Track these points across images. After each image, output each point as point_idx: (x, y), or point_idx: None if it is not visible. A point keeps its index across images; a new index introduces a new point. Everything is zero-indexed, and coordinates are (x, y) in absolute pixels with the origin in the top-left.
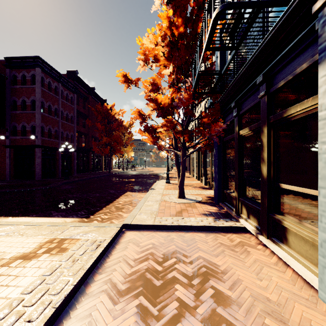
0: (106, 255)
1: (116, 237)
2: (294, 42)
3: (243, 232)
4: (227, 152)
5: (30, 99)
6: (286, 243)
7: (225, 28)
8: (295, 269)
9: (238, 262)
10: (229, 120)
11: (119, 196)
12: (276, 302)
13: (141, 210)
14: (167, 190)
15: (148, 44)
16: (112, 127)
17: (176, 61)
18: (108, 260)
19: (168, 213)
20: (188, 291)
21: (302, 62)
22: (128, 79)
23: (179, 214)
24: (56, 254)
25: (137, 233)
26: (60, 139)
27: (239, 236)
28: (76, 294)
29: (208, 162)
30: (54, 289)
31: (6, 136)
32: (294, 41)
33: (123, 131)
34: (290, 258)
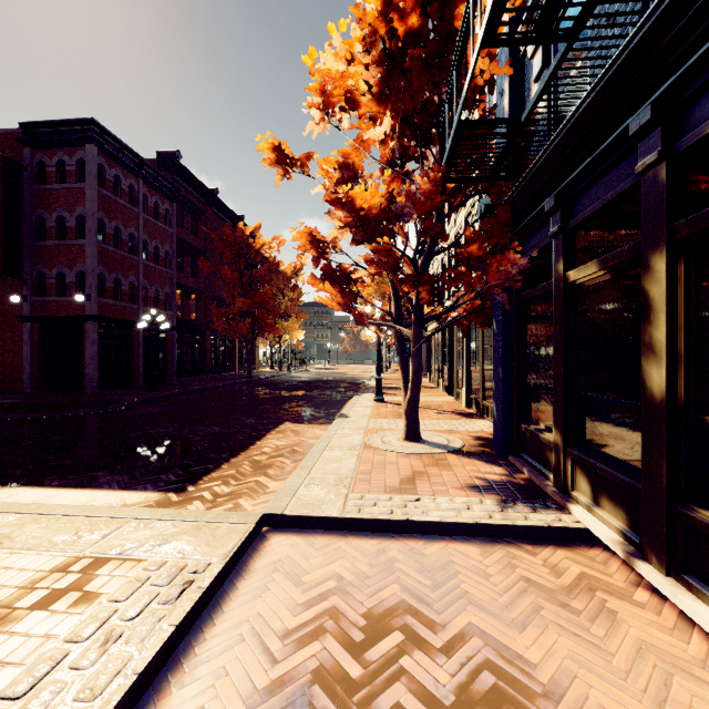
0: (206, 614)
1: (241, 552)
2: None
3: (582, 542)
4: (530, 327)
5: (74, 213)
6: None
7: None
8: None
9: (588, 653)
10: (536, 248)
11: (264, 434)
12: None
13: (312, 472)
14: (377, 419)
15: (330, 62)
16: (255, 275)
17: (400, 103)
18: (210, 633)
19: (380, 483)
20: None
21: None
22: (284, 157)
23: (407, 485)
24: (67, 613)
25: (298, 541)
26: (142, 303)
27: (575, 555)
28: None
29: (473, 354)
30: None
31: (24, 297)
32: None
33: (280, 284)
34: None
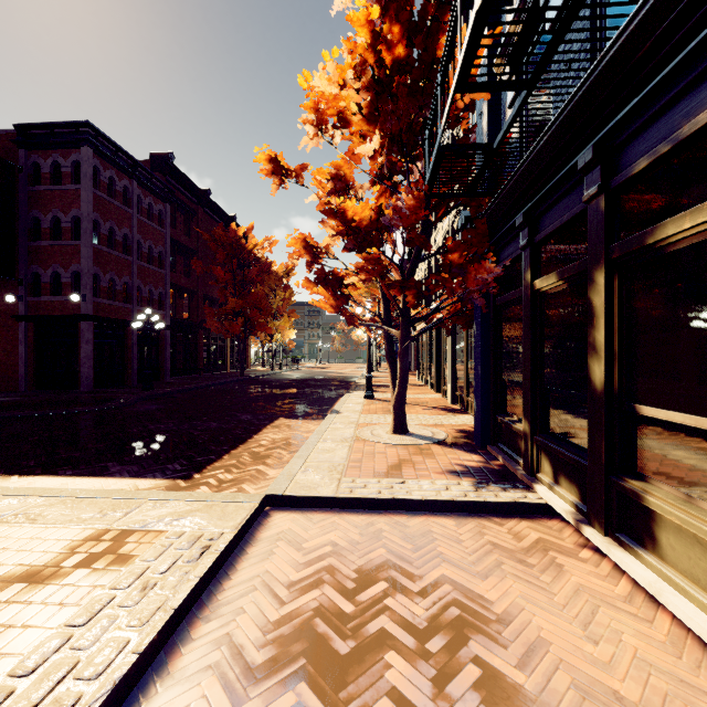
0: (223, 572)
1: (249, 526)
2: (677, 59)
3: (543, 515)
4: (505, 329)
5: (69, 214)
6: (652, 548)
7: (506, 35)
8: (679, 617)
9: (536, 593)
10: (509, 258)
11: (261, 429)
12: (638, 704)
13: (308, 461)
14: (367, 414)
15: (324, 86)
16: (248, 275)
17: (388, 124)
18: (228, 585)
19: (369, 469)
20: (418, 671)
21: (696, 110)
22: (280, 168)
23: (394, 471)
24: (107, 571)
25: (297, 517)
26: (136, 303)
27: (536, 525)
28: (144, 675)
29: (458, 353)
30: (90, 663)
31: (19, 296)
32: (677, 56)
33: (272, 284)
34: (665, 587)
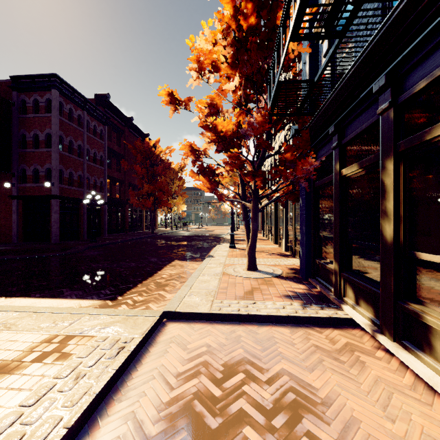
0: (132, 365)
1: (151, 332)
2: None
3: (349, 326)
4: (321, 202)
5: (44, 132)
6: (429, 352)
7: None
8: None
9: (347, 383)
10: (324, 155)
11: (163, 267)
12: None
13: (192, 288)
14: (231, 258)
15: (203, 44)
16: (156, 170)
17: (244, 69)
18: (135, 375)
19: (232, 294)
20: None
21: None
22: (174, 99)
23: (248, 295)
24: (53, 364)
25: (184, 326)
26: (86, 188)
27: (344, 333)
28: None
29: (289, 219)
30: (32, 435)
31: (13, 184)
32: None
33: (171, 176)
34: None
